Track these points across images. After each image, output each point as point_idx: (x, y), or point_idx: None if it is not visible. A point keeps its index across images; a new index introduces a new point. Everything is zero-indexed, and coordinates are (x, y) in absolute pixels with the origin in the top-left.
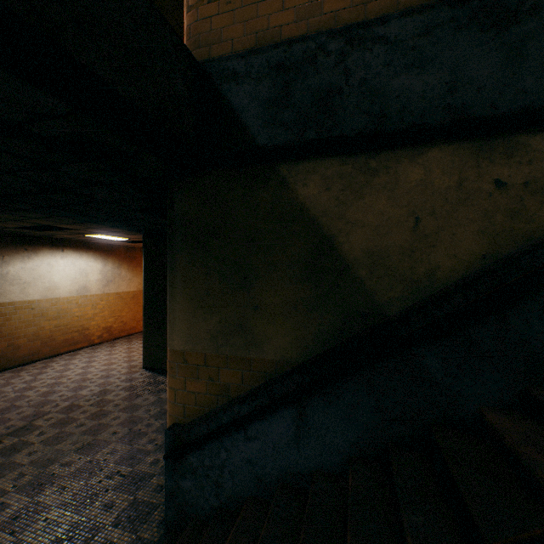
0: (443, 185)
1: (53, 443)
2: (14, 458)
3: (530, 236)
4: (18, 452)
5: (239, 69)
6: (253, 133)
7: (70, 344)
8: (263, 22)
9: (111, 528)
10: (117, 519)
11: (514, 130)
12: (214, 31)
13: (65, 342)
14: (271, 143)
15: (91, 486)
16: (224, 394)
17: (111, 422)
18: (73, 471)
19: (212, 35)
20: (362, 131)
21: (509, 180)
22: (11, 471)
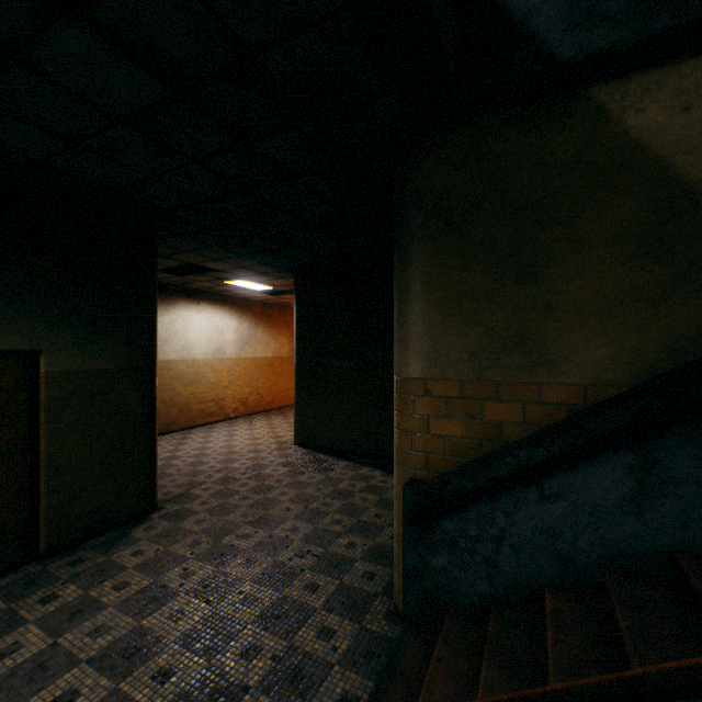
0: None
1: (219, 513)
2: (182, 525)
3: None
4: (184, 519)
5: None
6: (550, 46)
7: (206, 416)
8: None
9: (324, 613)
10: (328, 604)
11: None
12: None
13: (200, 413)
14: (583, 53)
15: (281, 563)
16: (492, 438)
17: (279, 498)
18: (254, 544)
19: None
20: None
21: None
22: (183, 537)
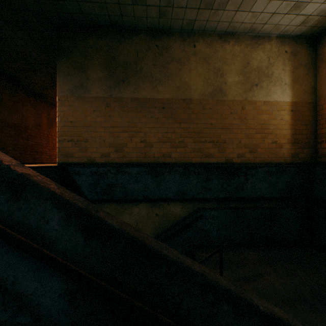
0: (144, 214)
1: None
2: None
3: (163, 228)
4: None
5: (80, 171)
6: (86, 194)
7: None
8: (90, 154)
9: None
10: None
11: (160, 201)
12: (70, 152)
13: None
14: (92, 198)
15: None
16: None
17: None
18: None
19: (69, 153)
20: (121, 198)
21: (159, 213)
22: None
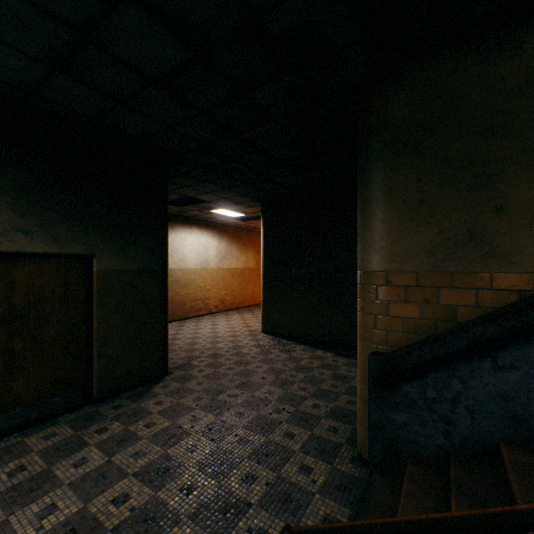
0: None
1: (213, 378)
2: (187, 385)
3: None
4: (188, 381)
5: None
6: None
7: (195, 310)
8: None
9: (302, 454)
10: (304, 448)
11: None
12: None
13: (191, 308)
14: None
15: (263, 416)
16: (446, 319)
17: (256, 370)
18: (241, 402)
19: None
20: None
21: None
22: (189, 394)
